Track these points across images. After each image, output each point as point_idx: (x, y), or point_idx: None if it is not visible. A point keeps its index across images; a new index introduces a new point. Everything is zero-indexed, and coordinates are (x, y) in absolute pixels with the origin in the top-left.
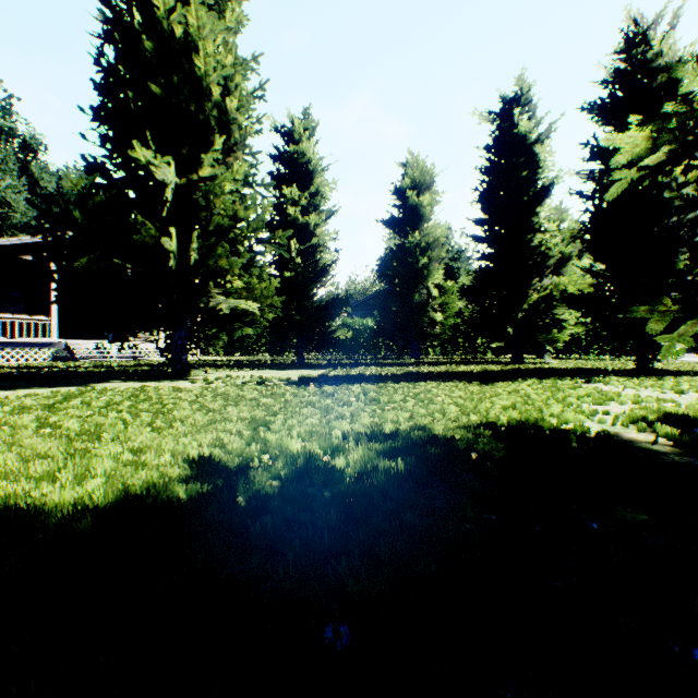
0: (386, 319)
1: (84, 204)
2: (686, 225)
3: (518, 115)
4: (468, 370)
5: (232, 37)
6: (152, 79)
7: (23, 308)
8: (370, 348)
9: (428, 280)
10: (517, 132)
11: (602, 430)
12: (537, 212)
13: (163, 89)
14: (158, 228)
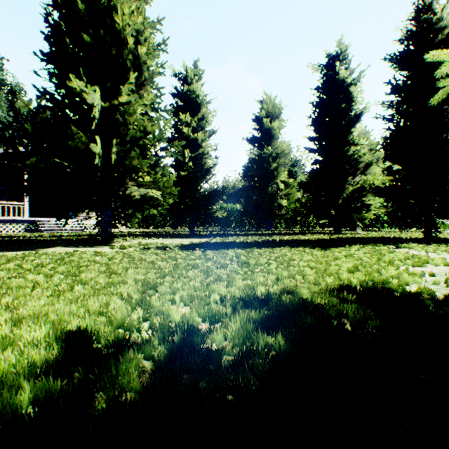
0: (249, 204)
1: (34, 119)
2: None
3: (338, 66)
4: (307, 238)
5: (142, 3)
6: (85, 32)
7: (7, 196)
8: (238, 223)
9: (277, 178)
10: (338, 77)
11: None
12: (351, 131)
13: (91, 38)
14: (89, 137)
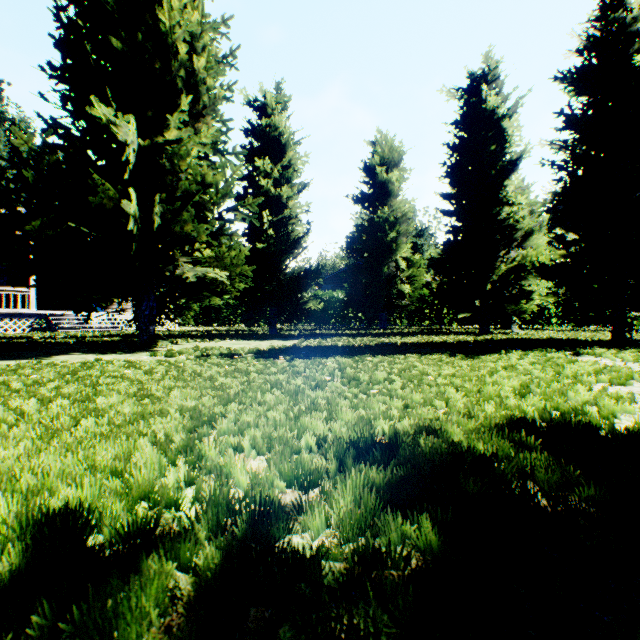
0: (356, 290)
1: (38, 164)
2: None
3: (486, 91)
4: (441, 340)
5: None
6: (115, 36)
7: (6, 280)
8: (340, 319)
9: (396, 254)
10: (485, 107)
11: None
12: (504, 185)
13: (124, 44)
14: (120, 191)
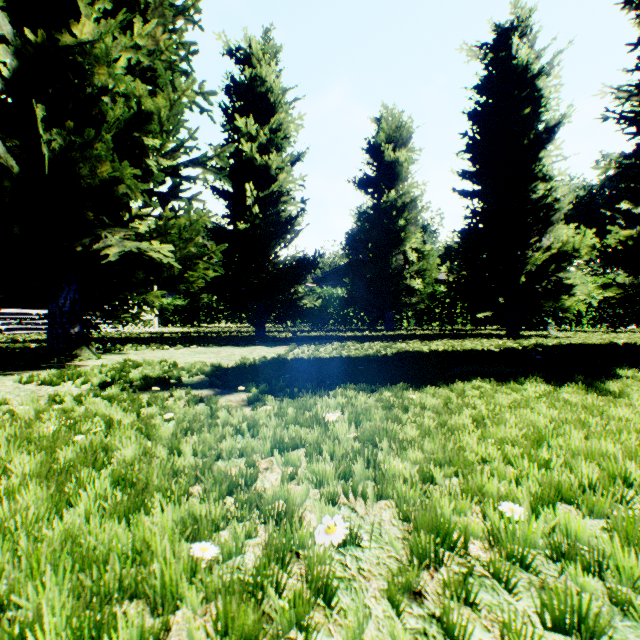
0: (359, 286)
1: None
2: None
3: (516, 45)
4: (479, 347)
5: None
6: None
7: None
8: (340, 319)
9: (404, 245)
10: (518, 62)
11: None
12: (540, 157)
13: None
14: None
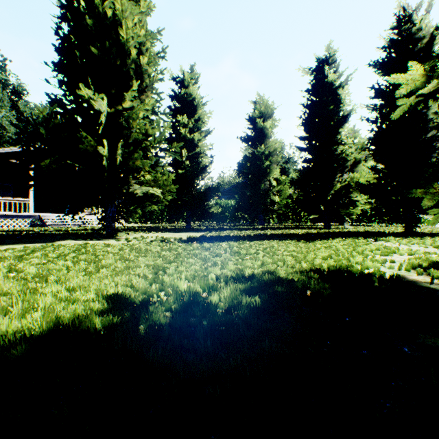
0: (243, 200)
1: (47, 125)
2: (436, 139)
3: (327, 70)
4: (296, 232)
5: (144, 17)
6: (92, 44)
7: (12, 193)
8: (233, 219)
9: (269, 176)
10: (327, 81)
11: (395, 274)
12: (339, 131)
13: (99, 50)
14: (96, 140)
